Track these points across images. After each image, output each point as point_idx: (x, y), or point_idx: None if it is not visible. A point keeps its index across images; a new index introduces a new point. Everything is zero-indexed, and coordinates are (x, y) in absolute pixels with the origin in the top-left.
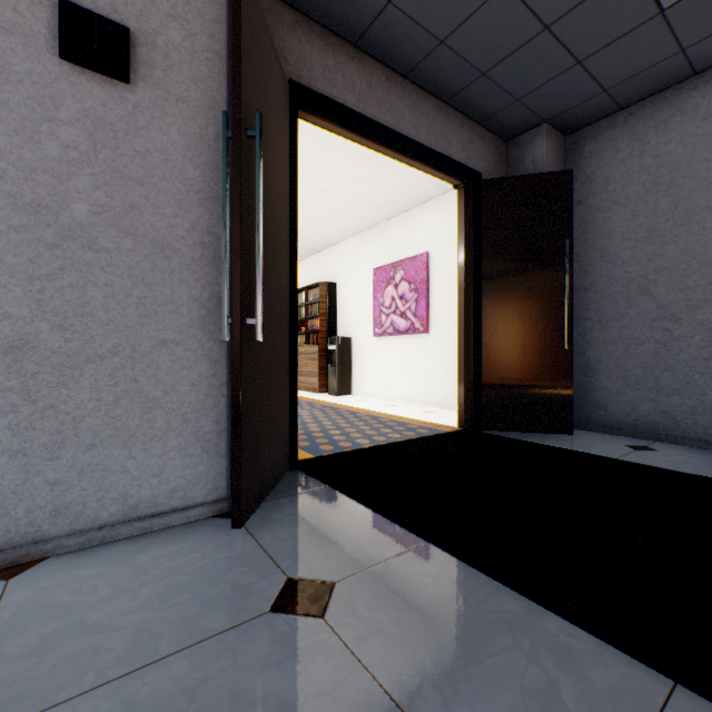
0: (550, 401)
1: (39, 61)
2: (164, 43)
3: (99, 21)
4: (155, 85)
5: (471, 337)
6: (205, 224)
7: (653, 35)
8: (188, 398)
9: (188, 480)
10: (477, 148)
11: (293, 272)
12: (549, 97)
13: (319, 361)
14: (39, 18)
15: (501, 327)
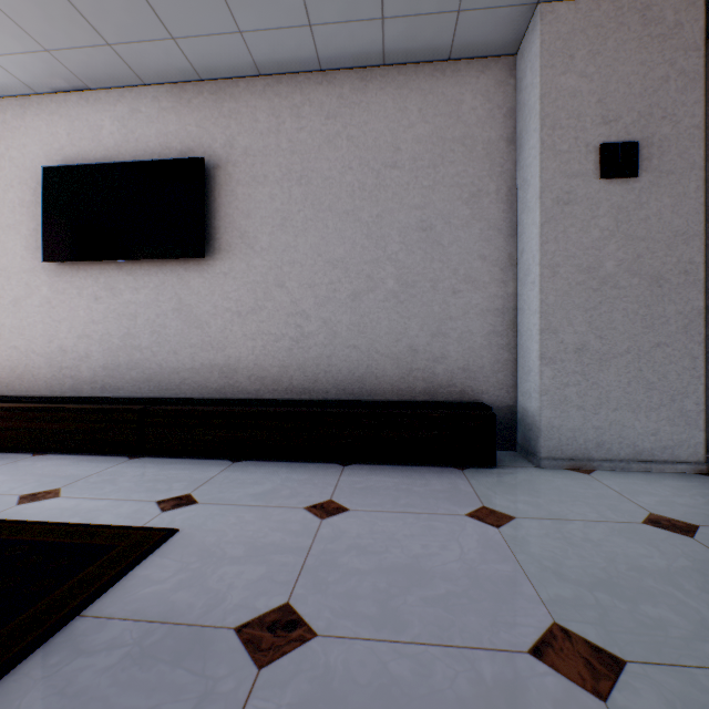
0: None
1: (588, 186)
2: (656, 139)
3: (620, 147)
4: (651, 170)
5: None
6: (686, 257)
7: None
8: (673, 384)
9: (673, 442)
10: None
11: None
12: None
13: None
14: (588, 161)
15: None
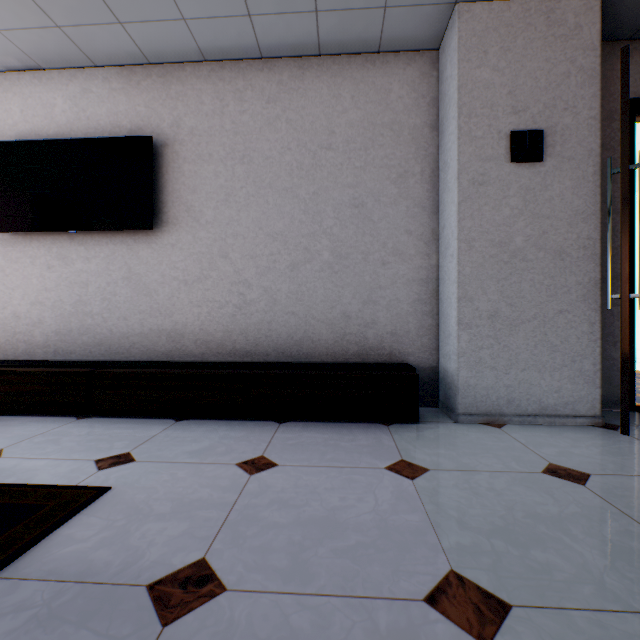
0: None
1: (500, 169)
2: (559, 128)
3: (528, 134)
4: (554, 156)
5: None
6: (584, 233)
7: None
8: (574, 347)
9: (574, 398)
10: None
11: (630, 252)
12: None
13: None
14: (500, 147)
15: None
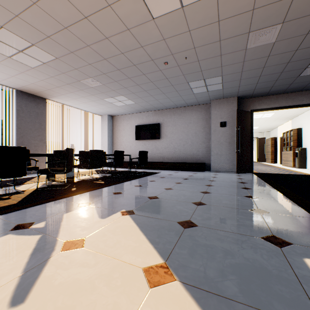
0: None
1: (218, 128)
2: (229, 121)
3: (223, 122)
4: (228, 126)
5: None
6: (234, 139)
7: None
8: (232, 159)
9: (232, 168)
10: None
11: (251, 141)
12: None
13: (292, 156)
14: (218, 124)
15: None
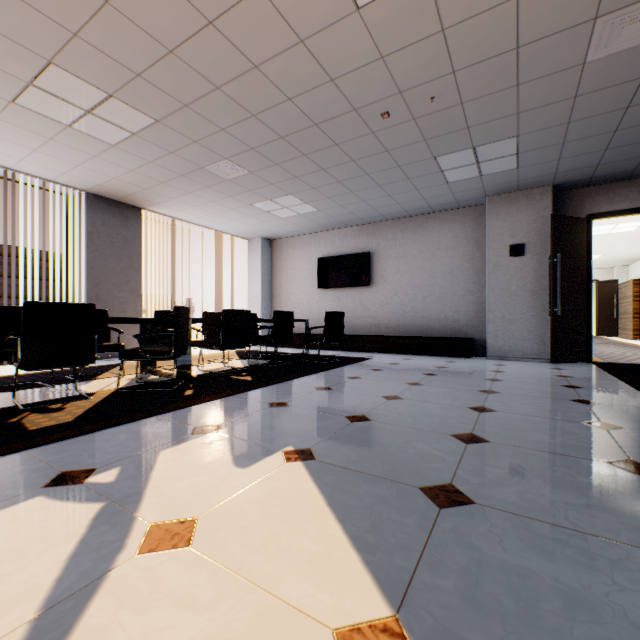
0: None
1: (505, 260)
2: (532, 242)
3: (517, 246)
4: (530, 253)
5: None
6: (544, 284)
7: None
8: (539, 330)
9: (539, 352)
10: None
11: (587, 287)
12: None
13: None
14: (505, 251)
15: None
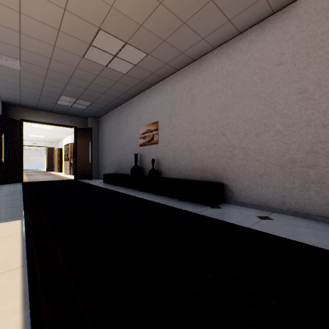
0: (88, 173)
1: None
2: None
3: None
4: None
5: (75, 160)
6: None
7: (88, 110)
8: None
9: None
10: (76, 121)
11: (21, 150)
12: (84, 114)
13: (70, 165)
14: None
15: (80, 158)
